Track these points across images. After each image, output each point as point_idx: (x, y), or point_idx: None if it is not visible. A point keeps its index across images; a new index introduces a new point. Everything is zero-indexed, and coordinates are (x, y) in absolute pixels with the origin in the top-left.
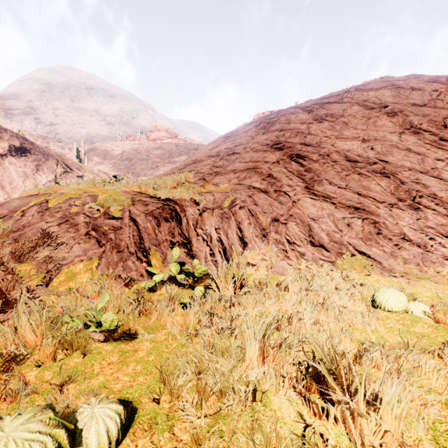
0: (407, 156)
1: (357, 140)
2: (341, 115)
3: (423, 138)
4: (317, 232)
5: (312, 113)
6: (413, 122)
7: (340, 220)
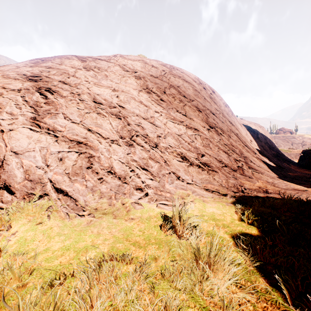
0: (139, 106)
1: (109, 89)
2: (106, 70)
3: (151, 96)
4: (10, 169)
5: (85, 63)
6: (148, 86)
7: (54, 154)
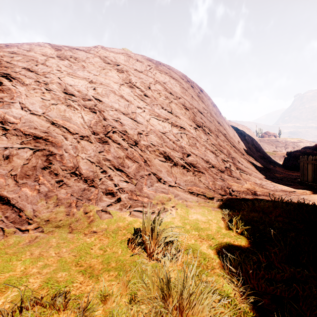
0: (119, 100)
1: (86, 80)
2: (84, 60)
3: (134, 91)
4: None
5: (59, 51)
6: (132, 80)
7: None
